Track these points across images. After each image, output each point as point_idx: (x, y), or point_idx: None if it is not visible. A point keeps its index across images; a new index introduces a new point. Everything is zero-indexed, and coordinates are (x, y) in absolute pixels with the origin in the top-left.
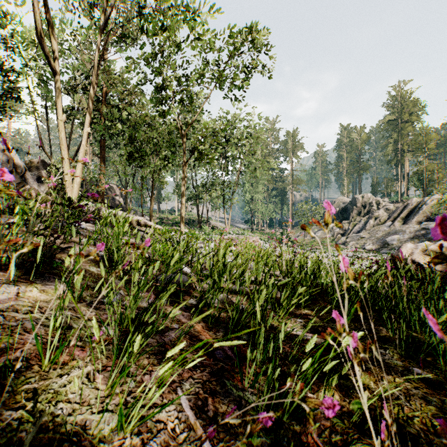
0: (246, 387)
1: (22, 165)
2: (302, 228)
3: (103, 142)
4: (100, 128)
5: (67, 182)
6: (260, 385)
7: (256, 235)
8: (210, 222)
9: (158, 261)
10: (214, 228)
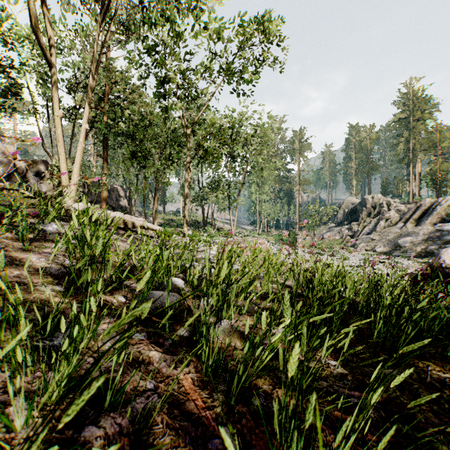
0: None
1: (23, 166)
2: None
3: (105, 141)
4: (103, 127)
5: (64, 181)
6: None
7: (262, 236)
8: (215, 223)
9: (91, 299)
10: (220, 229)
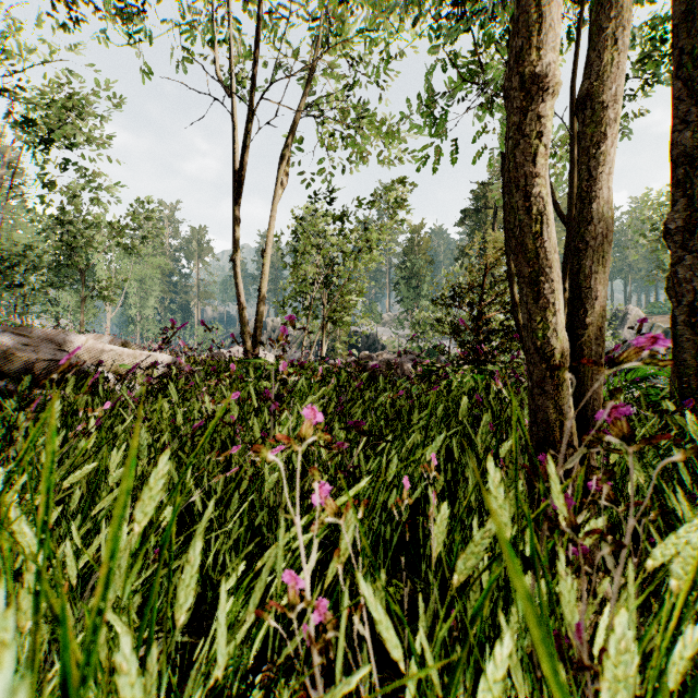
0: None
1: None
2: None
3: None
4: None
5: None
6: None
7: None
8: None
9: None
10: None
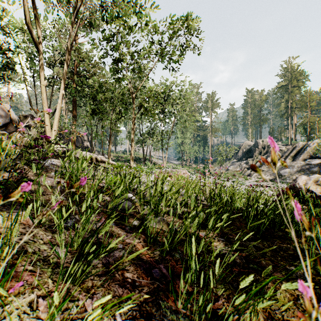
0: (179, 307)
1: (16, 118)
2: (254, 169)
3: (74, 101)
4: (73, 91)
5: (47, 130)
6: (192, 304)
7: (185, 168)
8: (152, 159)
9: (101, 194)
10: (155, 163)
